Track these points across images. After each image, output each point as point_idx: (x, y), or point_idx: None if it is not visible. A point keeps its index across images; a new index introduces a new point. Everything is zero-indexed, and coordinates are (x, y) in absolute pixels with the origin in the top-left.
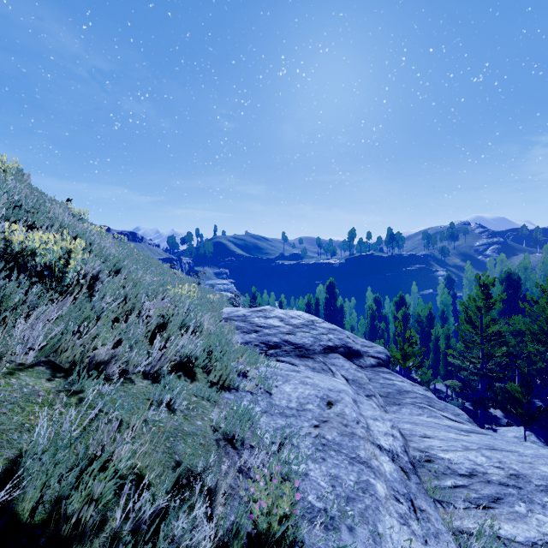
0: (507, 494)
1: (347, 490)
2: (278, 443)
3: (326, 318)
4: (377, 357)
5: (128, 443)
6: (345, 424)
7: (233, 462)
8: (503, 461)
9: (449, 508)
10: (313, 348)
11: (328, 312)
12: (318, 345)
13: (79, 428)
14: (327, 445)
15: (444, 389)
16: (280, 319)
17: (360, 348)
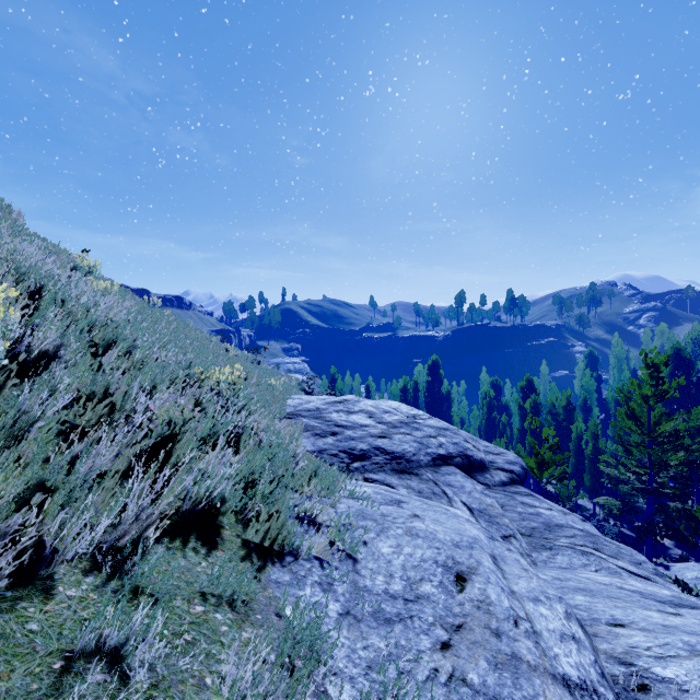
0: None
1: None
2: None
3: (428, 407)
4: (508, 470)
5: None
6: (495, 629)
7: None
8: None
9: None
10: (418, 458)
11: (430, 401)
12: (425, 454)
13: None
14: None
15: (588, 504)
16: (368, 415)
17: (485, 456)
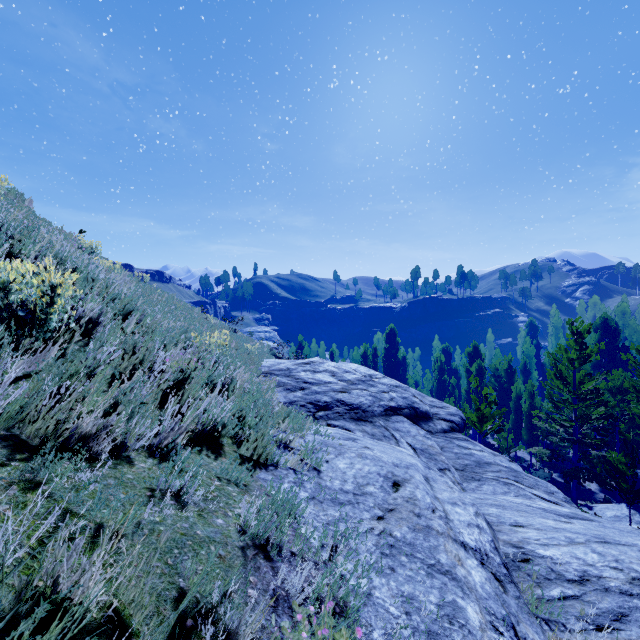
0: (632, 608)
1: (427, 619)
2: (330, 548)
3: (386, 371)
4: (449, 420)
5: (99, 571)
6: (417, 513)
7: (265, 583)
8: (621, 560)
9: (560, 630)
10: (372, 409)
11: (388, 365)
12: (378, 406)
13: (22, 548)
14: (396, 547)
15: (527, 456)
16: (331, 374)
17: (429, 409)
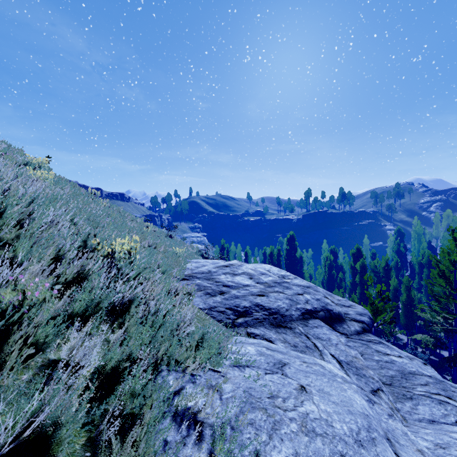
0: None
1: None
2: None
3: (287, 267)
4: (360, 321)
5: None
6: None
7: None
8: None
9: None
10: (290, 313)
11: (288, 262)
12: (295, 309)
13: None
14: None
15: (401, 335)
16: (249, 276)
17: (341, 310)
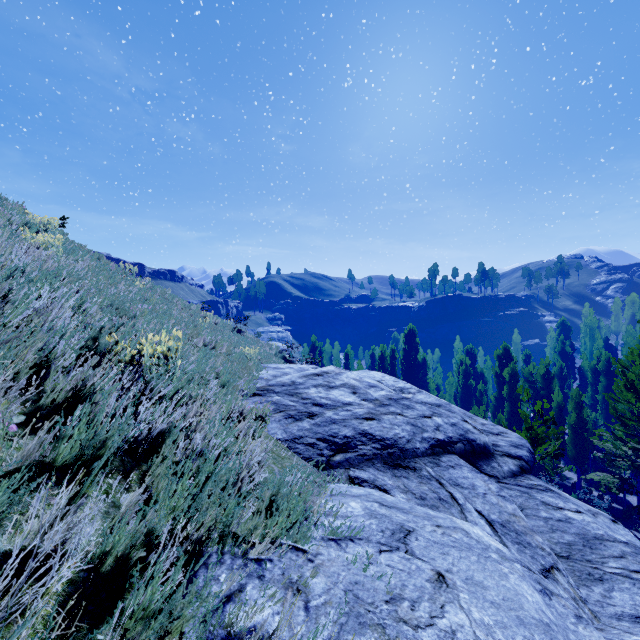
0: None
1: None
2: None
3: (404, 374)
4: (516, 456)
5: None
6: None
7: None
8: None
9: None
10: (413, 445)
11: (407, 368)
12: (421, 439)
13: None
14: None
15: (567, 472)
16: (352, 390)
17: (488, 440)
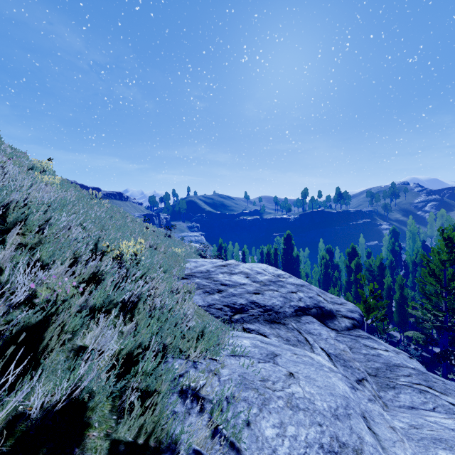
0: None
1: None
2: None
3: (284, 266)
4: (351, 317)
5: None
6: None
7: None
8: None
9: None
10: (284, 310)
11: (285, 261)
12: (289, 306)
13: None
14: None
15: (395, 333)
16: (246, 275)
17: (333, 307)
